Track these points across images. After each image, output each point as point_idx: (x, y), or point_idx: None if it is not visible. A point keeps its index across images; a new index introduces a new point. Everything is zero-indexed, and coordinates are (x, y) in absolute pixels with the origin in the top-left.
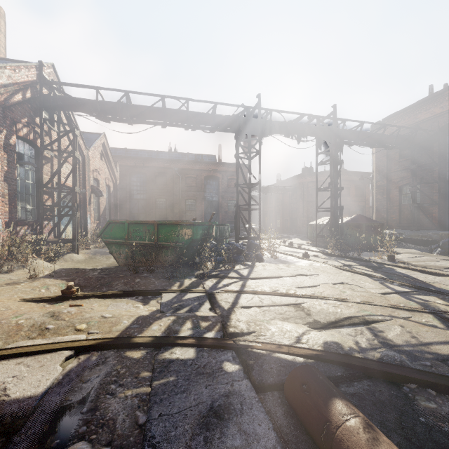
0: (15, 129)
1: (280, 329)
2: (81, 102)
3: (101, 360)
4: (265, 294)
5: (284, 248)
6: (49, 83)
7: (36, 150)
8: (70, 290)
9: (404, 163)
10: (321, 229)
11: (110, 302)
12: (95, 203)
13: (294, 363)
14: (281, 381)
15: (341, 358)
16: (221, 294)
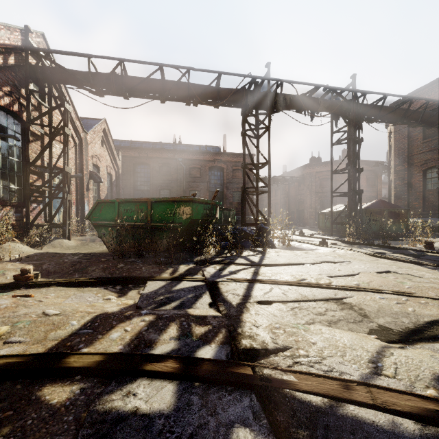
0: None
1: (332, 343)
2: (71, 72)
3: None
4: (288, 284)
5: (295, 237)
6: (36, 51)
7: (23, 125)
8: (24, 276)
9: (429, 143)
10: (337, 216)
11: (74, 292)
12: (95, 191)
13: (399, 437)
14: None
15: None
16: (226, 283)
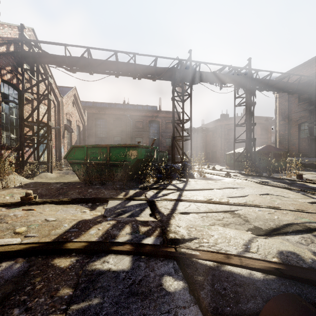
0: (0, 74)
1: (223, 235)
2: (53, 56)
3: (24, 268)
4: (201, 202)
5: (209, 170)
6: (28, 41)
7: (19, 93)
8: (28, 197)
9: (302, 105)
10: (238, 156)
11: (61, 208)
12: (68, 138)
13: (252, 280)
14: (244, 311)
15: (311, 275)
16: (160, 201)
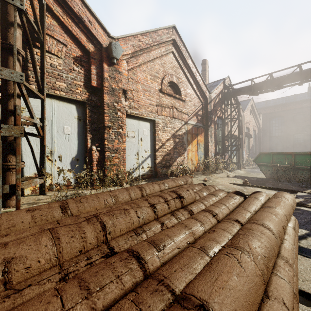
0: (216, 114)
1: None
2: (242, 90)
3: None
4: None
5: None
6: (228, 87)
7: (222, 120)
8: (246, 182)
9: None
10: None
11: (266, 190)
12: (247, 142)
13: None
14: None
15: None
16: None
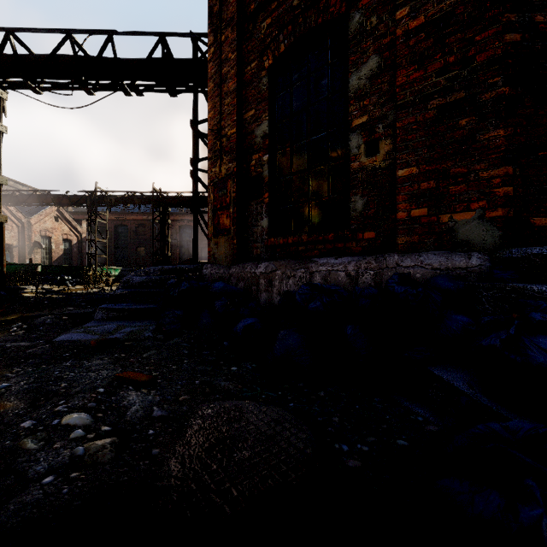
0: None
1: None
2: None
3: None
4: None
5: None
6: None
7: None
8: None
9: None
10: None
11: None
12: (47, 253)
13: None
14: None
15: None
16: None
